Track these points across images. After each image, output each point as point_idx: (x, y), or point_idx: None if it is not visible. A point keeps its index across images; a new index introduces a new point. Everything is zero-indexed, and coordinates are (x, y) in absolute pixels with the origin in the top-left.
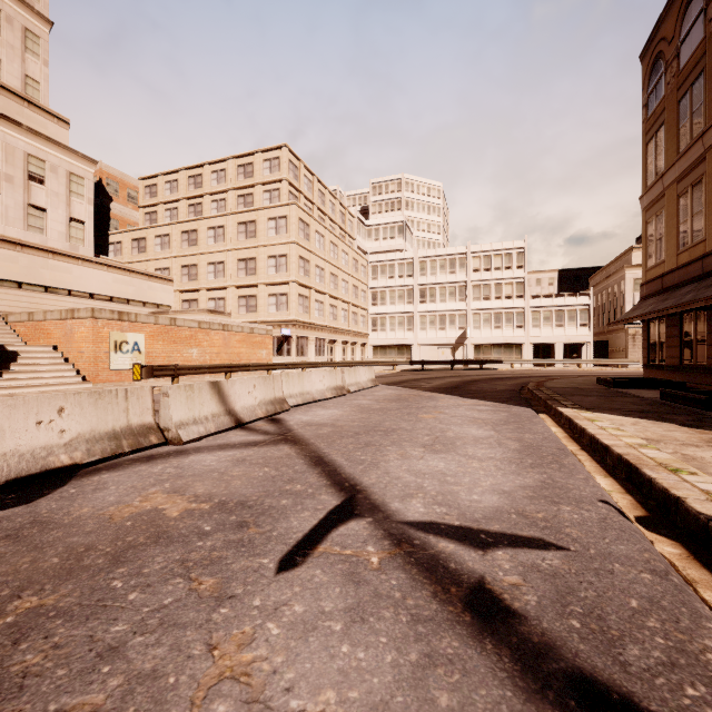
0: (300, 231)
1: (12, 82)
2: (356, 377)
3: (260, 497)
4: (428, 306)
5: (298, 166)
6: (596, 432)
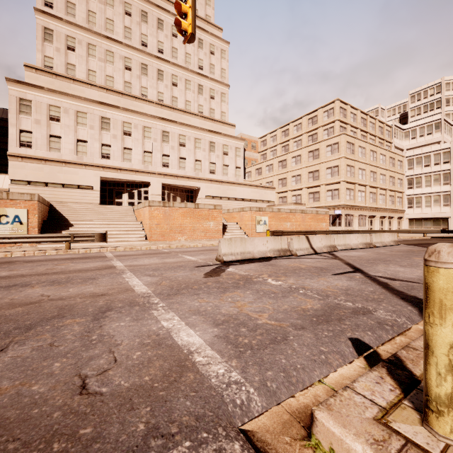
0: (347, 149)
1: (218, 117)
2: (381, 239)
3: (326, 267)
4: None
5: (346, 108)
6: None
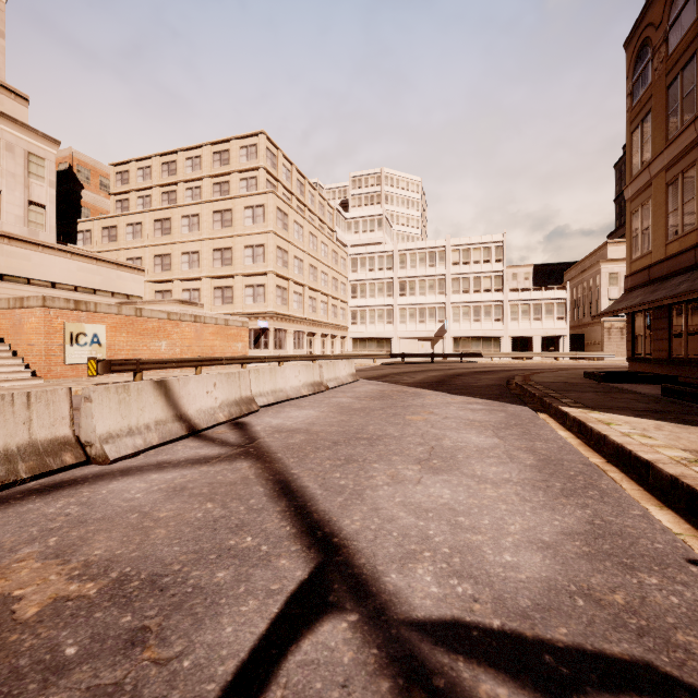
0: (278, 221)
1: None
2: (335, 372)
3: (186, 566)
4: (408, 299)
5: (276, 154)
6: (623, 440)
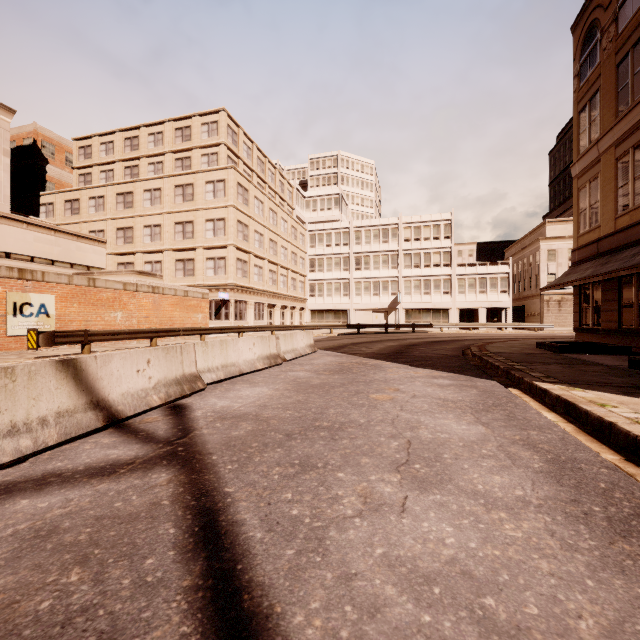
0: (239, 196)
1: None
2: (293, 343)
3: None
4: (363, 273)
5: (237, 132)
6: (639, 430)
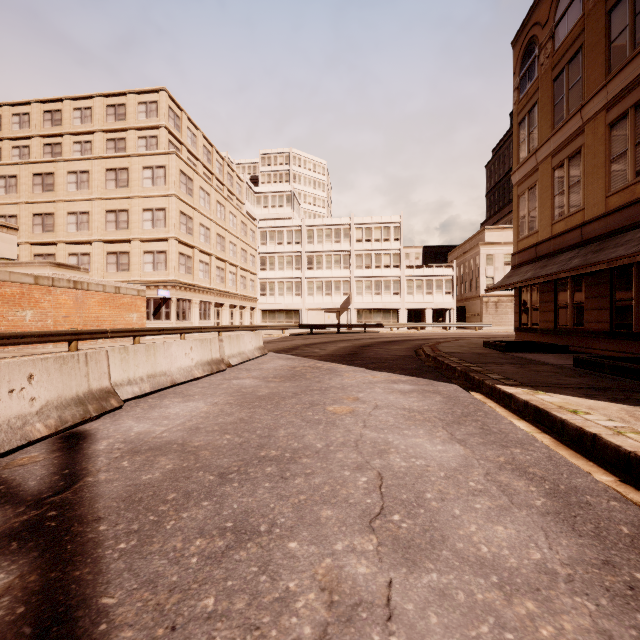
0: (182, 185)
1: None
2: (240, 346)
3: None
4: (315, 272)
5: (180, 116)
6: (628, 444)
